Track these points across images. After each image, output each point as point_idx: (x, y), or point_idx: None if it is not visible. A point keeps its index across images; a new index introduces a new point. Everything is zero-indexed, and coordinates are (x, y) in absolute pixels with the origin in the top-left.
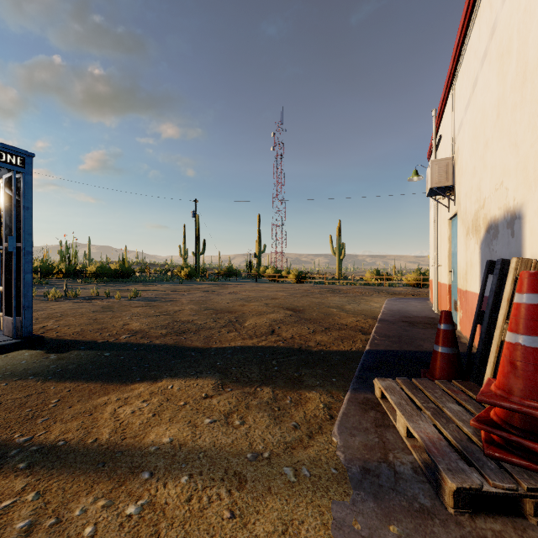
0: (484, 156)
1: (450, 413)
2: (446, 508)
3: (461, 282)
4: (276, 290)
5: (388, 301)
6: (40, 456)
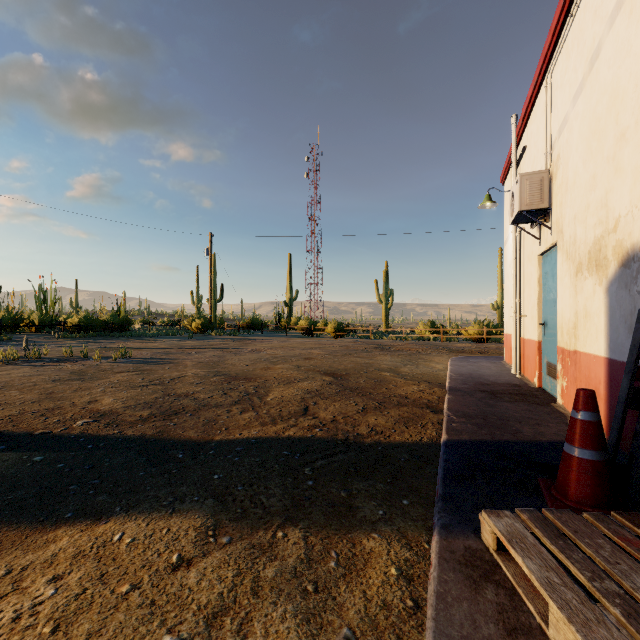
0: (617, 155)
1: None
2: None
3: (564, 339)
4: (310, 347)
5: (453, 361)
6: None
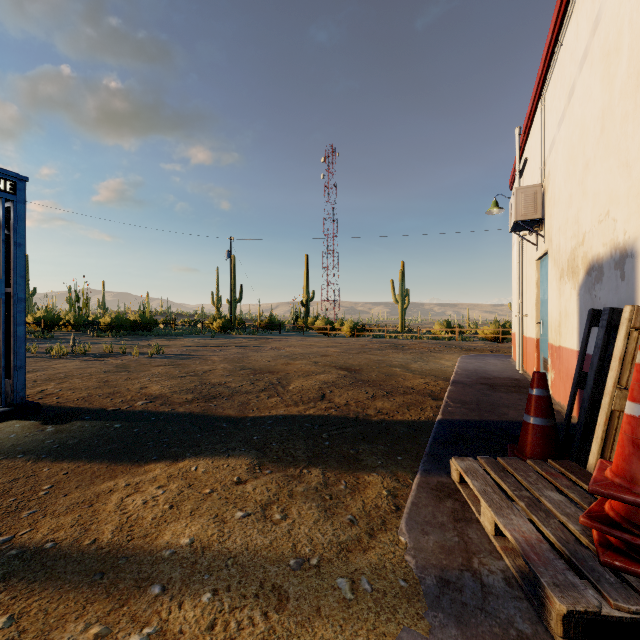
0: (584, 181)
1: (549, 504)
2: (553, 637)
3: (552, 336)
4: (327, 345)
5: (462, 358)
6: (20, 563)
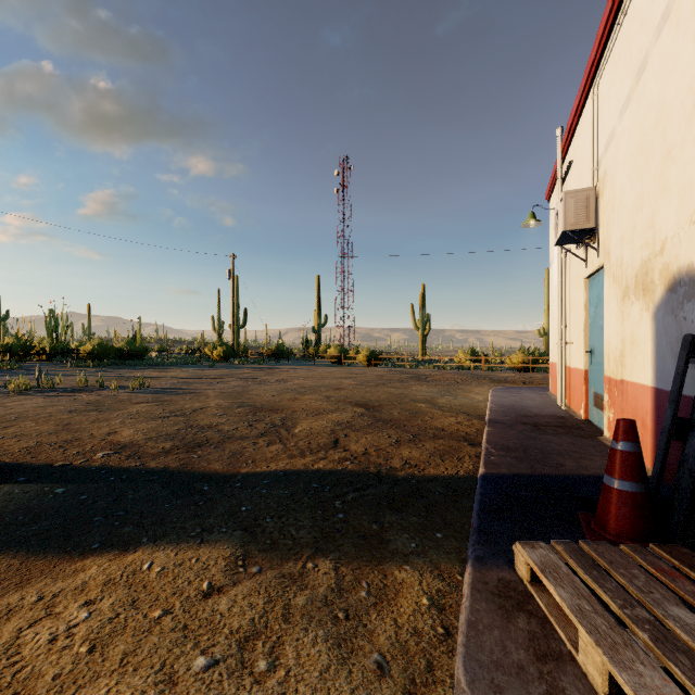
0: (664, 174)
1: (685, 635)
2: None
3: (611, 368)
4: (340, 376)
5: (494, 392)
6: None
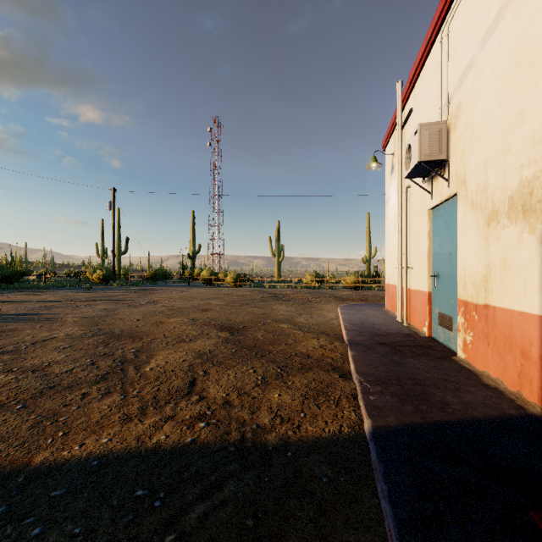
0: None
1: None
2: None
3: (468, 292)
4: (209, 297)
5: (342, 309)
6: None
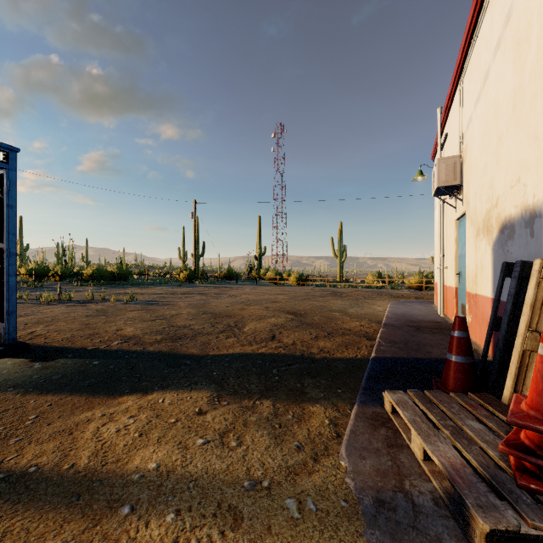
0: (497, 152)
1: (471, 432)
2: None
3: (470, 286)
4: (276, 293)
5: (392, 304)
6: (6, 486)
